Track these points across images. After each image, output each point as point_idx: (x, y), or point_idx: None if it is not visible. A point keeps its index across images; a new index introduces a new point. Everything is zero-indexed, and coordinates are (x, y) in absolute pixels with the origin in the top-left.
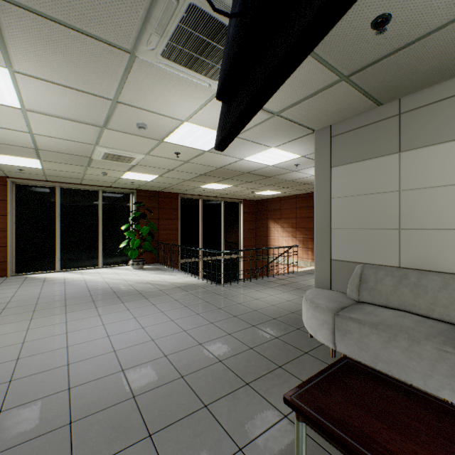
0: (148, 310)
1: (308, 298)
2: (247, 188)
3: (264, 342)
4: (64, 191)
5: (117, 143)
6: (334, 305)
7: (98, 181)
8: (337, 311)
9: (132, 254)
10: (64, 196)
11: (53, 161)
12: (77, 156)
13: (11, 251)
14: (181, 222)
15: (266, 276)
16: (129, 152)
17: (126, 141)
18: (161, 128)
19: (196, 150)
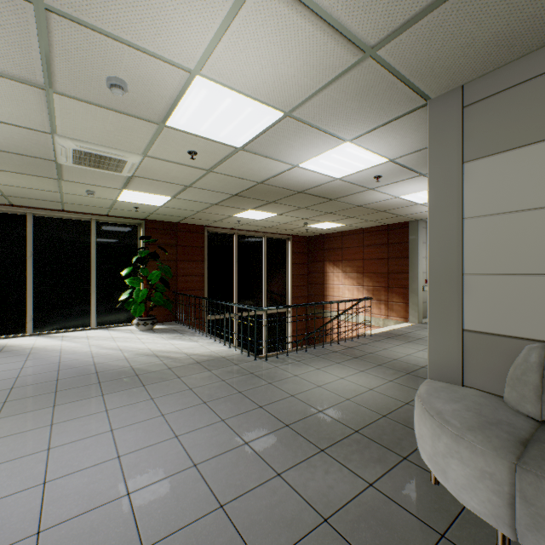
0: (139, 411)
1: (432, 408)
2: (298, 218)
3: (348, 499)
4: (39, 221)
5: (88, 129)
6: (501, 434)
7: (87, 206)
8: (517, 455)
9: (136, 311)
10: (39, 228)
11: (1, 168)
12: (33, 158)
13: None
14: (208, 265)
15: (327, 343)
16: (113, 150)
17: (102, 126)
18: (153, 91)
19: (222, 146)
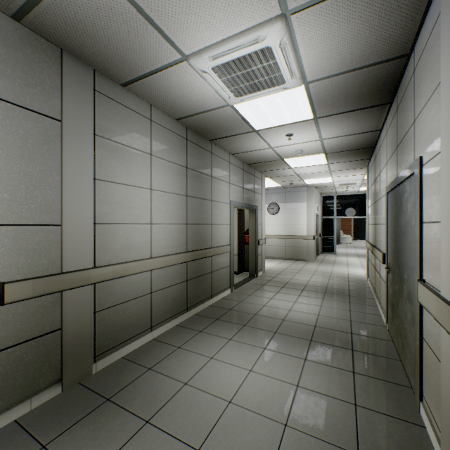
0: None
1: None
2: None
3: None
4: None
5: None
6: None
7: None
8: None
9: None
10: None
11: None
12: None
13: (352, 232)
14: None
15: None
16: None
17: None
18: None
19: None
